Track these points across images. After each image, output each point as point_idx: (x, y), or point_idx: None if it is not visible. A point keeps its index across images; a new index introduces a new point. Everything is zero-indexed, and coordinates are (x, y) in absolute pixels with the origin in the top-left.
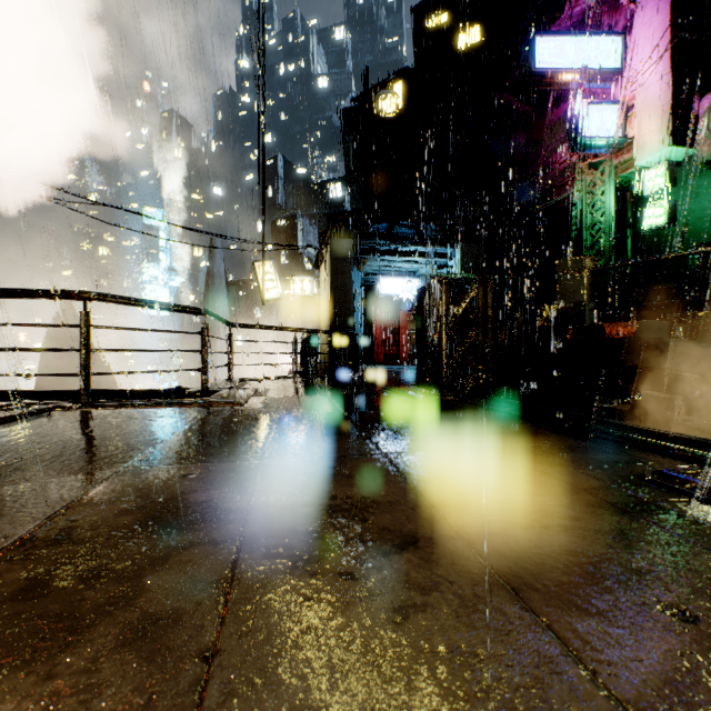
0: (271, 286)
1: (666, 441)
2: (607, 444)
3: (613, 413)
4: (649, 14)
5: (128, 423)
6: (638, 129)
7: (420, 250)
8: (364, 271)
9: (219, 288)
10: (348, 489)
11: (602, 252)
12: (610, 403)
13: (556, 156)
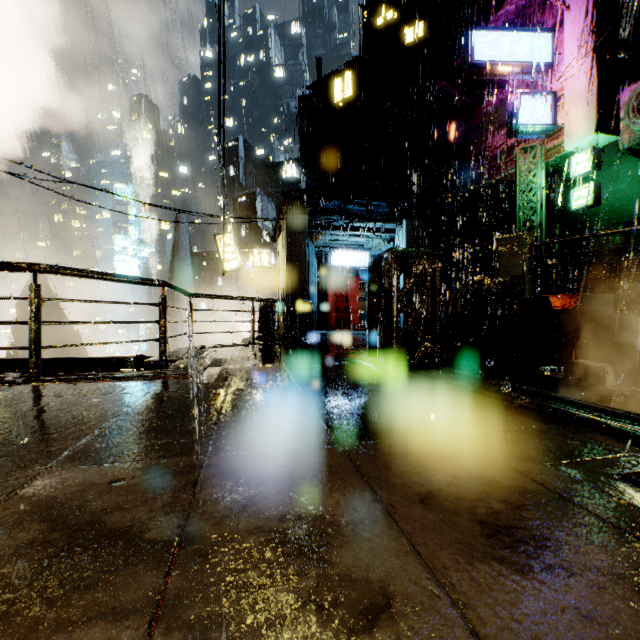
0: (231, 257)
1: (631, 425)
2: (570, 427)
3: (555, 382)
4: (576, 14)
5: (72, 403)
6: (566, 117)
7: (369, 225)
8: (318, 244)
9: (184, 258)
10: (301, 502)
11: (534, 229)
12: (551, 372)
13: (491, 141)
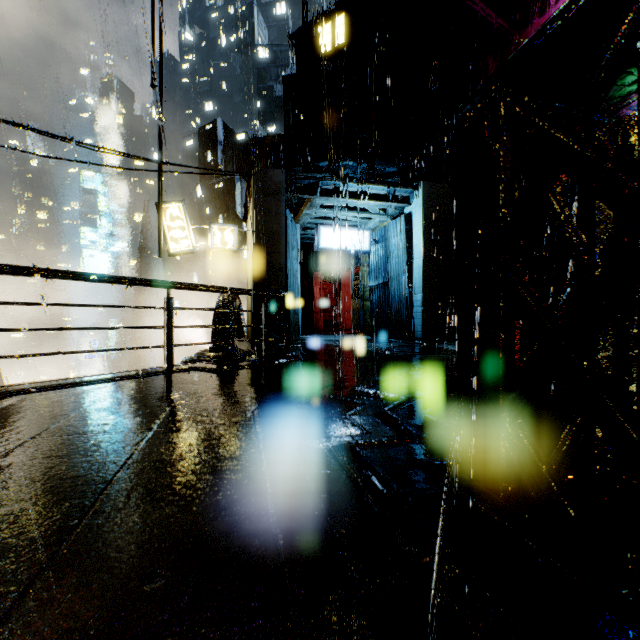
0: (181, 235)
1: None
2: None
3: None
4: None
5: None
6: None
7: (371, 191)
8: (302, 223)
9: (153, 251)
10: None
11: None
12: None
13: None
